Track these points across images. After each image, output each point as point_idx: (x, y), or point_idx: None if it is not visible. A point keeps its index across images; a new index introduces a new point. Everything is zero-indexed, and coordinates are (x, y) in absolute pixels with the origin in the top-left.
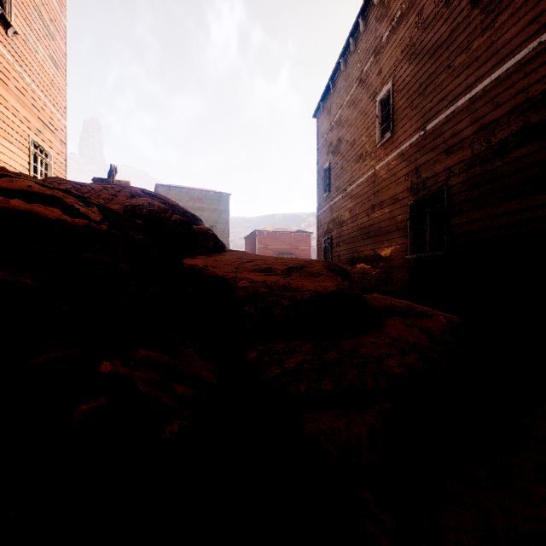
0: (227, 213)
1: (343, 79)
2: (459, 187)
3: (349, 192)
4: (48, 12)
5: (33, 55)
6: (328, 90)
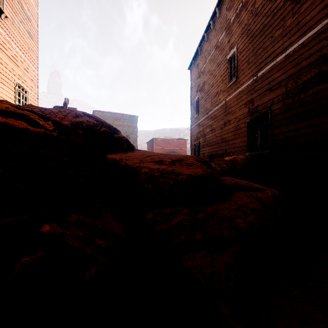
0: (136, 128)
1: (206, 46)
2: (278, 111)
3: (210, 114)
4: (26, 5)
5: (17, 30)
6: (197, 53)
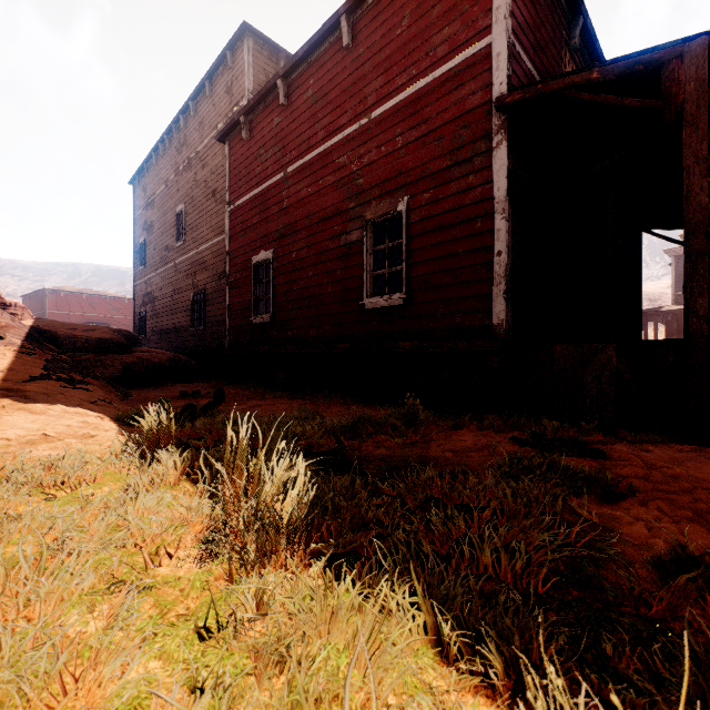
0: None
1: (156, 171)
2: (209, 291)
3: (160, 273)
4: None
5: None
6: (144, 169)
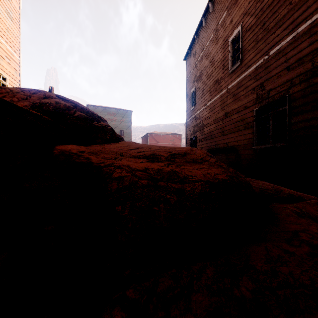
0: (130, 122)
1: (204, 32)
2: (300, 93)
3: (208, 105)
4: None
5: None
6: (194, 41)
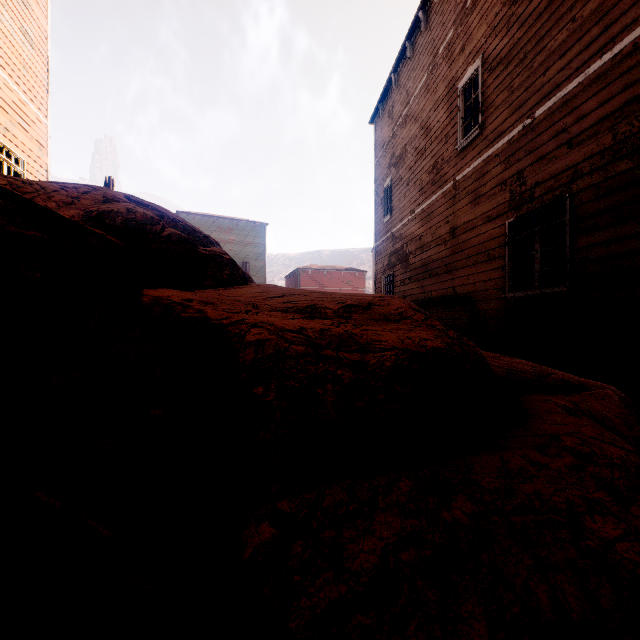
0: (263, 247)
1: (410, 69)
2: (591, 192)
3: (418, 214)
4: None
5: None
6: (390, 87)
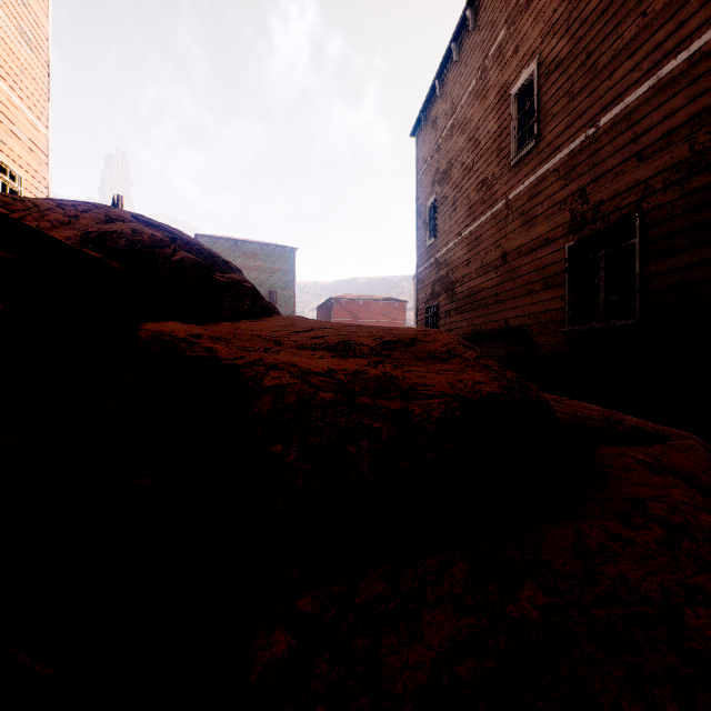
0: (292, 274)
1: (456, 74)
2: (664, 210)
3: (465, 237)
4: None
5: None
6: (434, 94)
